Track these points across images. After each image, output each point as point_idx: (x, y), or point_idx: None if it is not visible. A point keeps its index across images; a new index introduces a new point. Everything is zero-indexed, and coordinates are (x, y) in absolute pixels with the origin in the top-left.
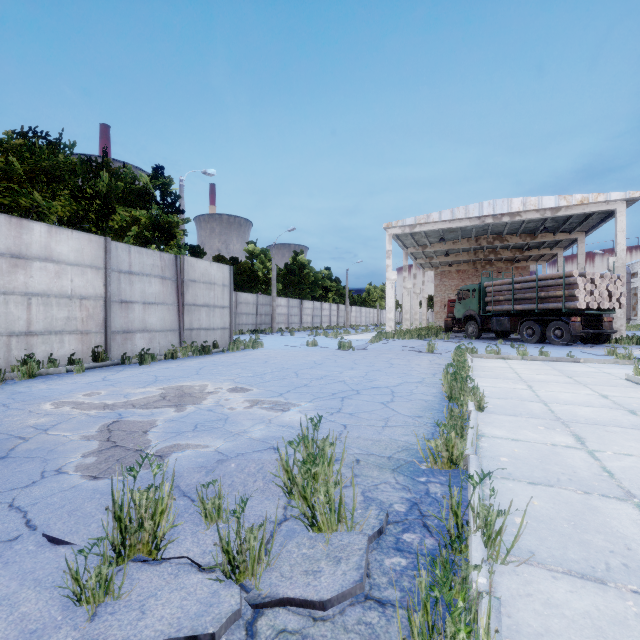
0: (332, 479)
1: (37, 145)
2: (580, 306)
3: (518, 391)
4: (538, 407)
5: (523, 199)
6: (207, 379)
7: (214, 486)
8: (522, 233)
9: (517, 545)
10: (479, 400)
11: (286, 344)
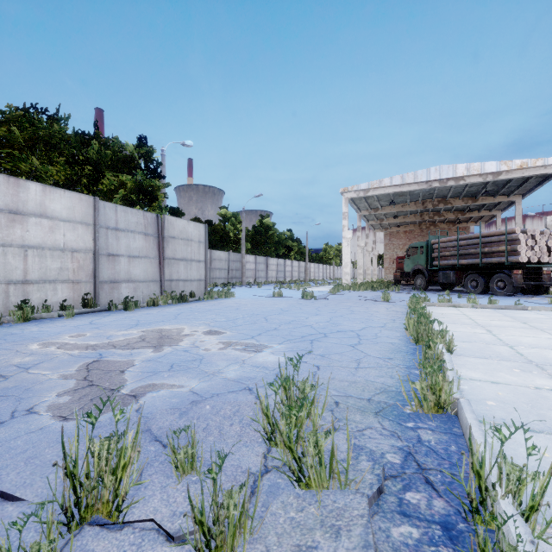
0: (317, 425)
1: (36, 117)
2: (522, 260)
3: (479, 335)
4: (505, 350)
5: (467, 165)
6: (184, 323)
7: (186, 433)
8: (464, 196)
9: (547, 511)
10: (448, 343)
11: (254, 294)
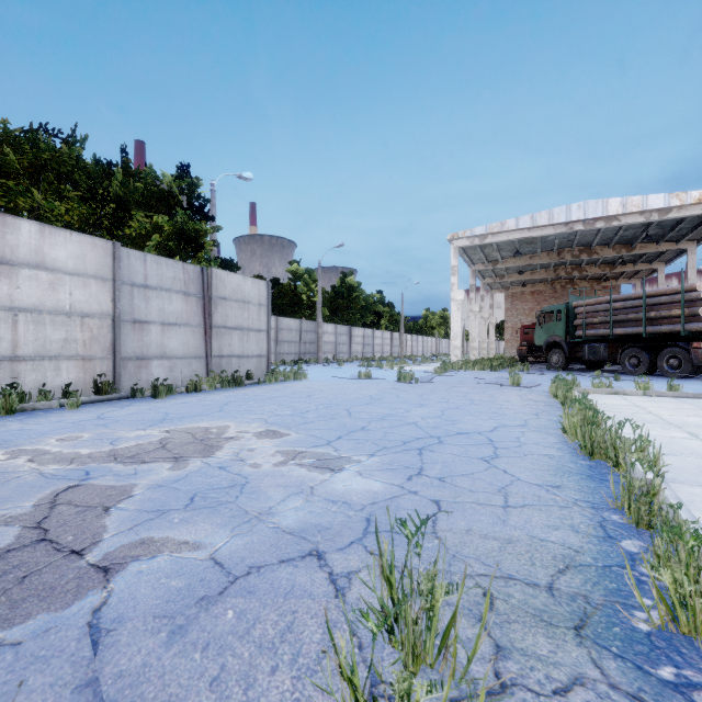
0: None
1: (41, 138)
2: None
3: (682, 442)
4: None
5: (623, 199)
6: (231, 418)
7: None
8: (616, 244)
9: None
10: (653, 460)
11: (334, 375)
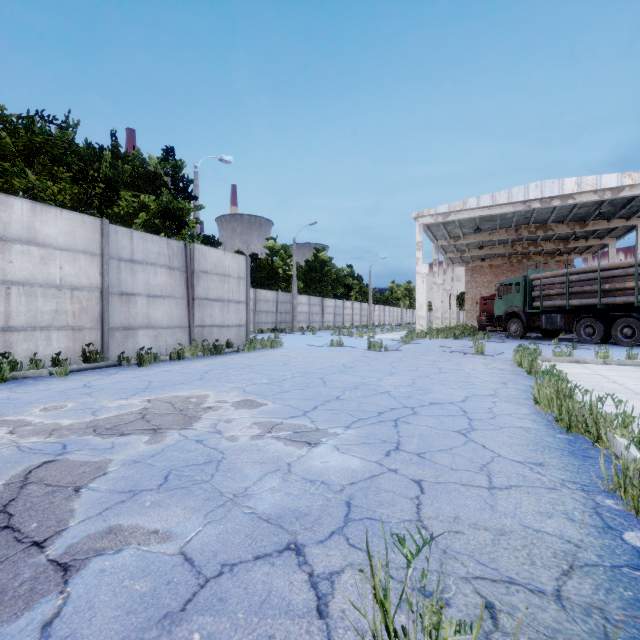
0: None
1: (36, 123)
2: None
3: None
4: None
5: (577, 179)
6: (210, 387)
7: None
8: (570, 221)
9: None
10: (638, 437)
11: (308, 343)
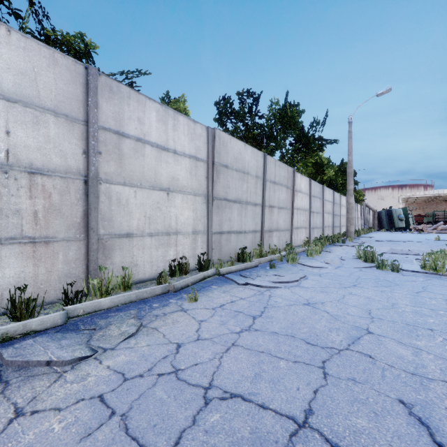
0: None
1: None
2: None
3: None
4: None
5: None
6: None
7: None
8: None
9: None
10: None
11: None
